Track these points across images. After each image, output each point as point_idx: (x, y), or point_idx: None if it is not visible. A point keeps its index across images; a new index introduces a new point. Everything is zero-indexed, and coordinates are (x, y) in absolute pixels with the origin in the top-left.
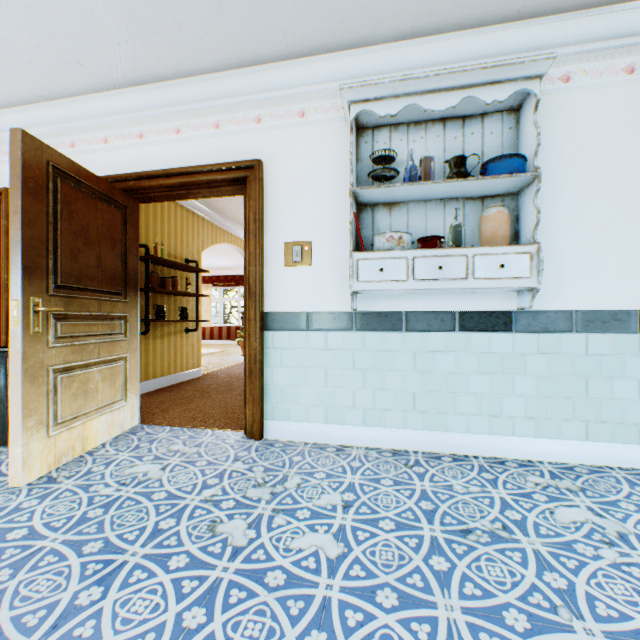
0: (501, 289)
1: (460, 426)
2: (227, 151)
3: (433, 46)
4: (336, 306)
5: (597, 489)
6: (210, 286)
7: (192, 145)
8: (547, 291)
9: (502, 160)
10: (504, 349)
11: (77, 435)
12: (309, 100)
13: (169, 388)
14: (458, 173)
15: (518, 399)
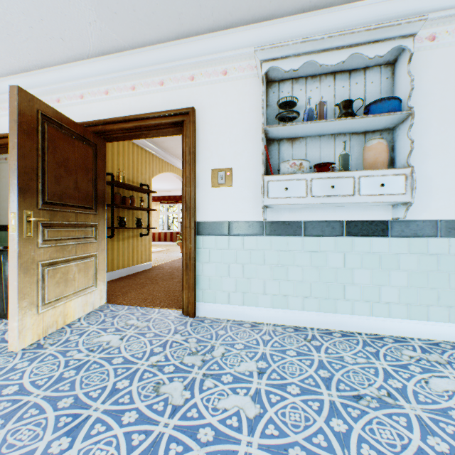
0: (381, 203)
1: (347, 309)
2: (169, 102)
3: (326, 16)
4: (250, 217)
5: None
6: (158, 203)
7: (144, 98)
8: (417, 205)
9: (382, 102)
10: (382, 250)
11: (59, 312)
12: (230, 62)
13: (128, 276)
14: (346, 113)
15: (393, 289)
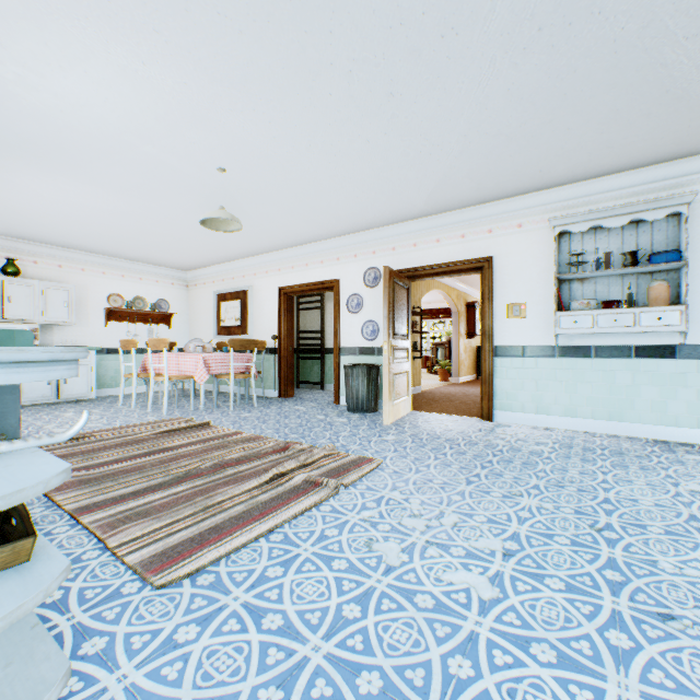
0: (661, 332)
1: (634, 419)
2: (469, 251)
3: (613, 180)
4: (543, 342)
5: None
6: None
7: (446, 249)
8: None
9: (660, 254)
10: (669, 370)
11: (397, 408)
12: (524, 217)
13: None
14: (629, 262)
15: (680, 403)
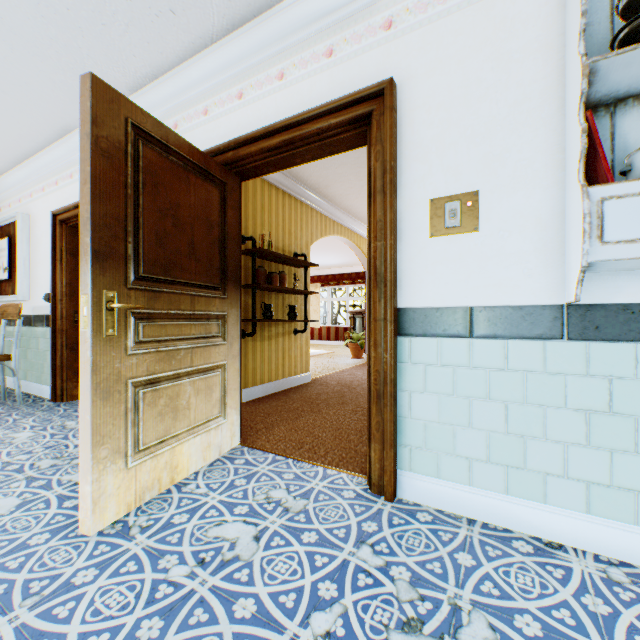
0: None
1: None
2: (343, 83)
3: None
4: (526, 296)
5: None
6: (318, 286)
7: (298, 89)
8: None
9: None
10: None
11: (164, 463)
12: None
13: (276, 395)
14: None
15: None
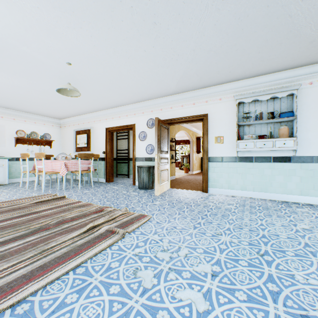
0: (285, 150)
1: (272, 191)
2: (197, 111)
3: (263, 78)
4: (231, 155)
5: (315, 208)
6: None
7: (186, 110)
8: (303, 150)
9: (284, 113)
10: (288, 168)
11: (162, 187)
12: (222, 95)
13: None
14: (270, 117)
15: (293, 183)
